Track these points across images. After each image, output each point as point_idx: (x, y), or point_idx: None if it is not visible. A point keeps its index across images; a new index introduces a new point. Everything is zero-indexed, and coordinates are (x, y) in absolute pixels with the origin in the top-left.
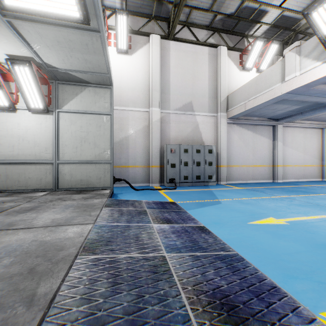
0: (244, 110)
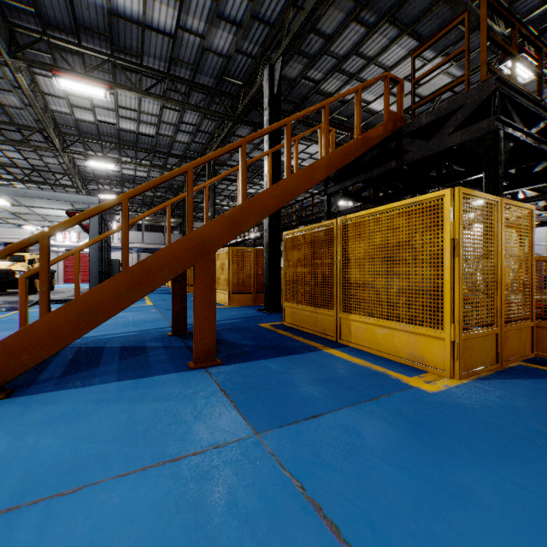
0: (0, 241)
